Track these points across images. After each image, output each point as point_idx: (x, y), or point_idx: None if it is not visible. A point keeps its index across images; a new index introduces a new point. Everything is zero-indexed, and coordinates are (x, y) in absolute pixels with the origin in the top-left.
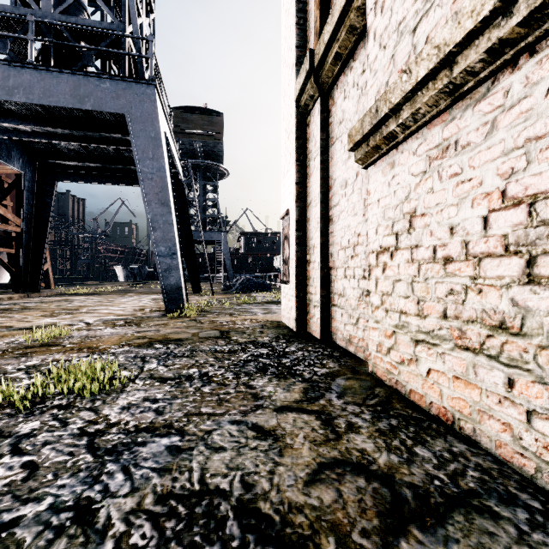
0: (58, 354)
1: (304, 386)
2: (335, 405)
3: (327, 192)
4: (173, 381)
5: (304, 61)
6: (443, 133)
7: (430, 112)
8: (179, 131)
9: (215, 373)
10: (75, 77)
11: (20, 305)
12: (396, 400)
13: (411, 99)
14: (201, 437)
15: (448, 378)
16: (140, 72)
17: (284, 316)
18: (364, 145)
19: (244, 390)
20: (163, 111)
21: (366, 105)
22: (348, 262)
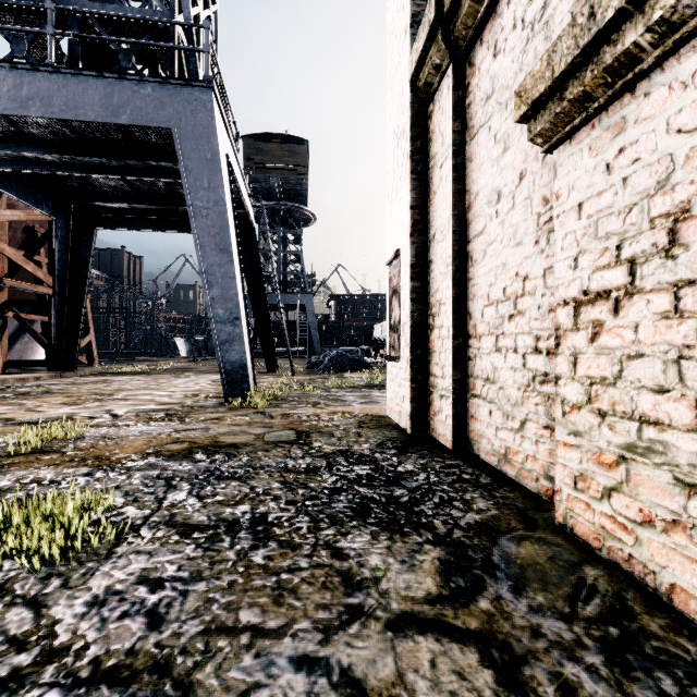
0: (47, 469)
1: (439, 556)
2: (514, 615)
3: (462, 216)
4: (204, 533)
5: (426, 9)
6: None
7: None
8: (253, 166)
9: (279, 517)
10: (107, 82)
11: (43, 388)
12: (642, 605)
13: None
14: None
15: None
16: (192, 72)
17: (391, 409)
18: (553, 102)
19: (328, 562)
20: (225, 127)
21: (543, 49)
22: (503, 326)
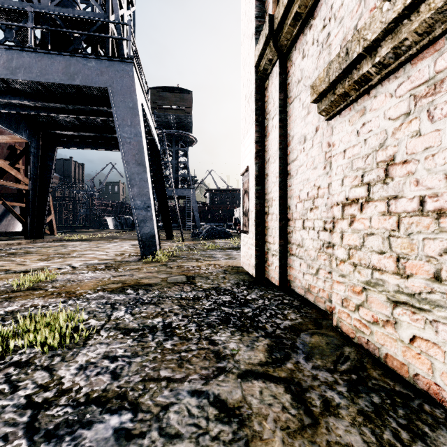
0: (38, 299)
1: (268, 343)
2: (304, 370)
3: (285, 149)
4: (137, 333)
5: (264, 27)
6: (437, 64)
7: (418, 43)
8: (156, 107)
9: (179, 324)
10: (67, 58)
11: (24, 250)
12: (371, 365)
13: (393, 30)
14: (155, 416)
15: (443, 352)
16: (120, 52)
17: (244, 263)
18: (330, 94)
19: (207, 347)
20: (140, 86)
21: (327, 59)
22: (307, 214)
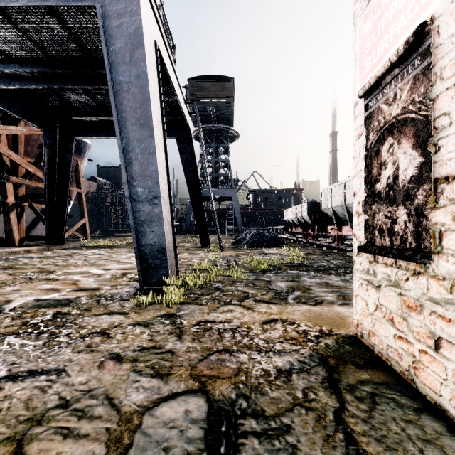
0: None
1: None
2: None
3: None
4: None
5: None
6: None
7: None
8: (195, 99)
9: None
10: None
11: (14, 262)
12: None
13: None
14: None
15: None
16: None
17: (373, 335)
18: None
19: None
20: (156, 22)
21: None
22: None
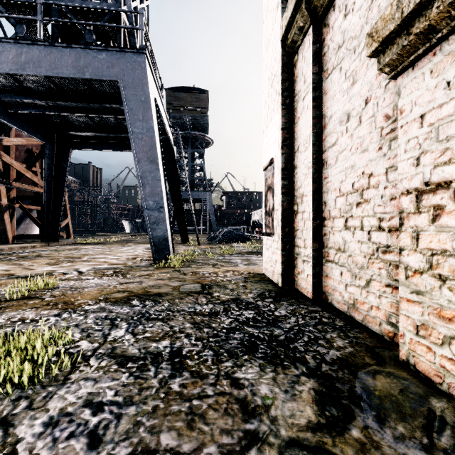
0: (30, 311)
1: (314, 386)
2: (383, 445)
3: (319, 133)
4: (136, 363)
5: None
6: None
7: None
8: (172, 108)
9: (191, 351)
10: (76, 50)
11: (36, 253)
12: None
13: None
14: None
15: None
16: (132, 43)
17: (267, 269)
18: (400, 37)
19: (228, 391)
20: (153, 80)
21: (385, 5)
22: (352, 211)
